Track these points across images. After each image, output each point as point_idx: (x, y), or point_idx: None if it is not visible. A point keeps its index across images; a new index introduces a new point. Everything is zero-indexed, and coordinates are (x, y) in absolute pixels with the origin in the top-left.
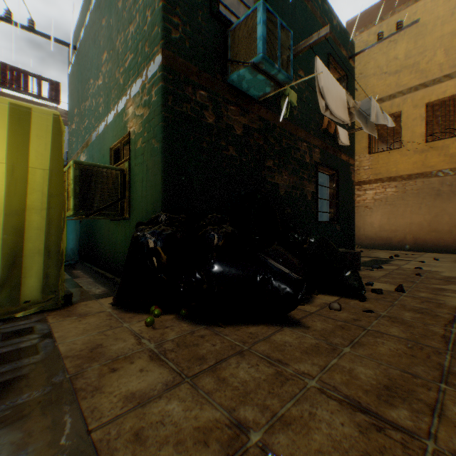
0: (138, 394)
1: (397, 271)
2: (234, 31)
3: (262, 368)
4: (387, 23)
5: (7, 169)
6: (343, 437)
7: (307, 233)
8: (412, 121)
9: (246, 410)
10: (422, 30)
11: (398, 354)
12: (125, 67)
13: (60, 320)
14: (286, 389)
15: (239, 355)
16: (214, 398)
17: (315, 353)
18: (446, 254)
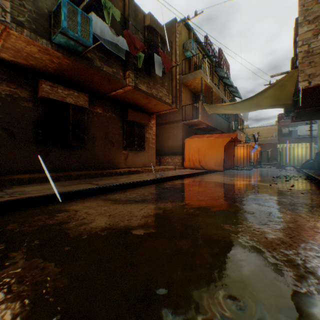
0: None
1: None
2: None
3: None
4: None
5: (308, 152)
6: None
7: None
8: None
9: None
10: None
11: None
12: None
13: None
14: None
15: None
16: None
17: None
18: None
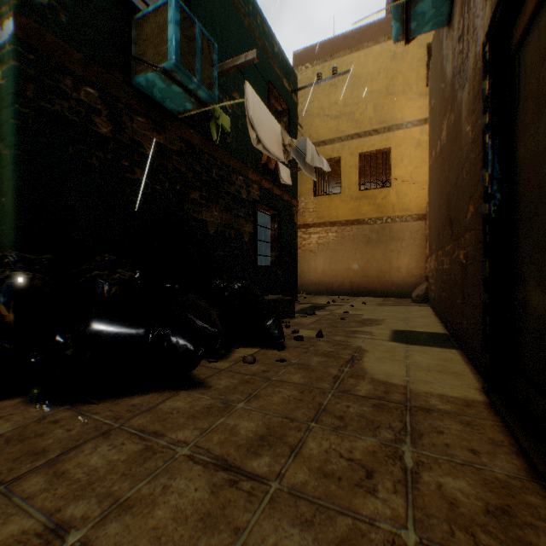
0: None
1: (327, 317)
2: (140, 22)
3: (128, 446)
4: (330, 65)
5: None
6: (190, 503)
7: (244, 279)
8: (350, 168)
9: (78, 505)
10: (358, 81)
11: (289, 401)
12: None
13: None
14: (147, 466)
15: (102, 437)
16: (34, 503)
17: (203, 415)
18: (375, 297)
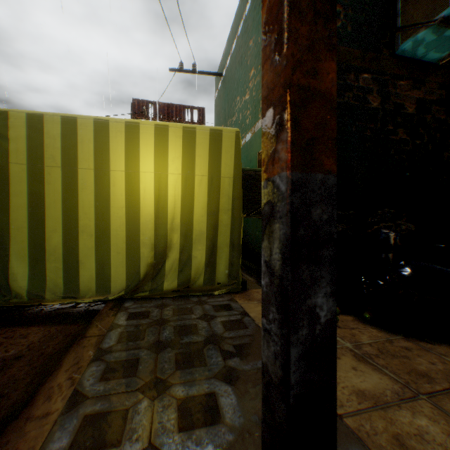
0: (368, 394)
1: None
2: None
3: None
4: None
5: (207, 180)
6: None
7: None
8: None
9: None
10: None
11: None
12: None
13: (245, 302)
14: None
15: None
16: None
17: None
18: None
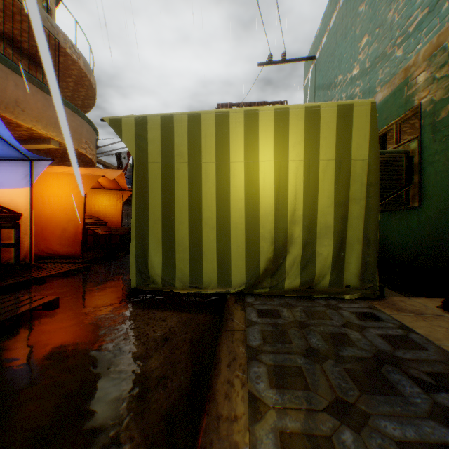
0: None
1: None
2: None
3: None
4: None
5: (334, 165)
6: None
7: None
8: None
9: None
10: None
11: None
12: (406, 33)
13: (393, 312)
14: None
15: None
16: None
17: None
18: None
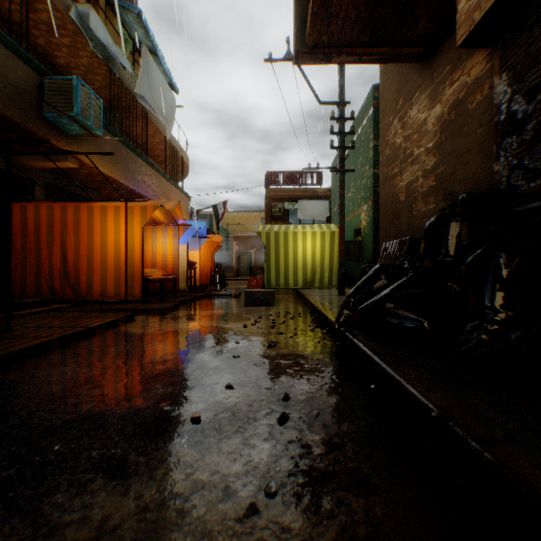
0: None
1: None
2: None
3: None
4: None
5: (329, 249)
6: None
7: None
8: None
9: None
10: None
11: None
12: (360, 196)
13: None
14: None
15: None
16: None
17: None
18: None
